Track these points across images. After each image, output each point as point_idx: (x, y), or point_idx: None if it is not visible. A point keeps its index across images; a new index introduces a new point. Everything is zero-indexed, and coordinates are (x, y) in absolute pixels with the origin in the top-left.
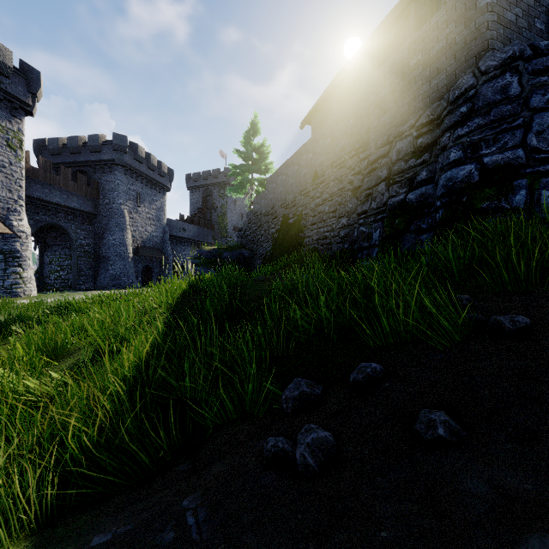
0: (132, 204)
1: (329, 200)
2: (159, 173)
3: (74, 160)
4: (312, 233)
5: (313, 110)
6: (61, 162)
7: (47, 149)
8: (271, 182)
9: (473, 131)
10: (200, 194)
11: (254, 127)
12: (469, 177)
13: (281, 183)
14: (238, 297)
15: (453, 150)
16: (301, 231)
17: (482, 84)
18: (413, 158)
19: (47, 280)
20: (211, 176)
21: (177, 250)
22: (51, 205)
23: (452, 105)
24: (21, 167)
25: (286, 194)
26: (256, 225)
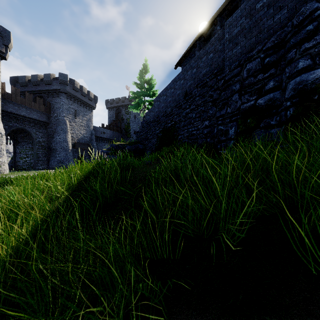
0: (71, 117)
1: (195, 109)
2: (88, 98)
3: (35, 89)
4: (184, 132)
5: (183, 56)
6: (27, 91)
7: (18, 83)
8: (156, 101)
9: None
10: (114, 111)
11: (146, 68)
12: None
13: (163, 101)
14: (129, 178)
15: (301, 60)
16: (176, 131)
17: None
18: (261, 73)
19: (18, 163)
20: (120, 101)
21: (100, 145)
22: (20, 116)
23: (296, 28)
24: None
25: (166, 108)
26: (147, 128)
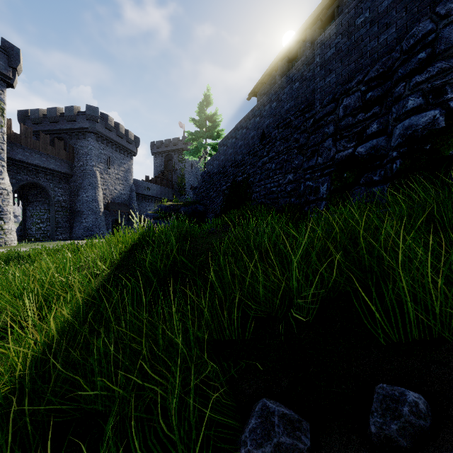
0: (103, 166)
1: (276, 158)
2: (126, 140)
3: (52, 128)
4: (260, 189)
5: (259, 83)
6: (41, 130)
7: (30, 119)
8: (222, 145)
9: (434, 76)
10: (162, 158)
11: (207, 99)
12: (433, 124)
13: (231, 145)
14: (187, 251)
15: (411, 98)
16: (249, 187)
17: (443, 27)
18: (362, 112)
19: (29, 232)
20: (172, 143)
21: (143, 205)
22: (32, 166)
23: (406, 54)
24: (2, 132)
25: (236, 155)
26: (209, 183)
